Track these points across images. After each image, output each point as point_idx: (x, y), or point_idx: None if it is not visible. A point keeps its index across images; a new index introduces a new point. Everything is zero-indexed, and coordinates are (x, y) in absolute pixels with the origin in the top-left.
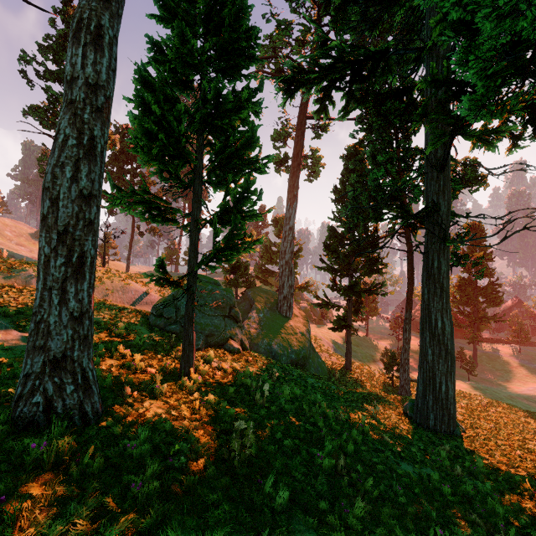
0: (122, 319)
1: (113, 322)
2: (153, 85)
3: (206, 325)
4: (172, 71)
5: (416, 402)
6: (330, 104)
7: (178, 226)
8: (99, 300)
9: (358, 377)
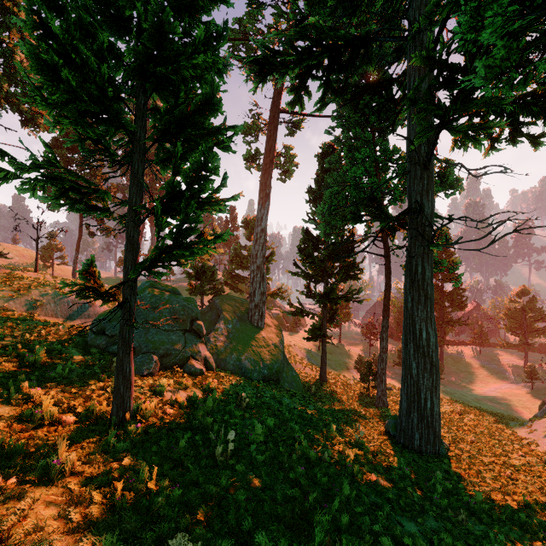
0: (48, 339)
1: (31, 345)
2: (62, 5)
3: (161, 343)
4: (101, 2)
5: (400, 420)
6: (305, 94)
7: (112, 218)
8: (20, 314)
9: (334, 389)
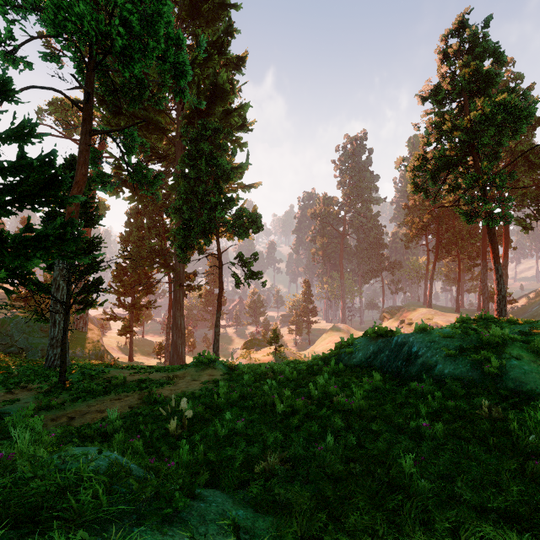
0: None
1: None
2: None
3: (38, 344)
4: None
5: (170, 360)
6: (121, 191)
7: None
8: None
9: (139, 363)
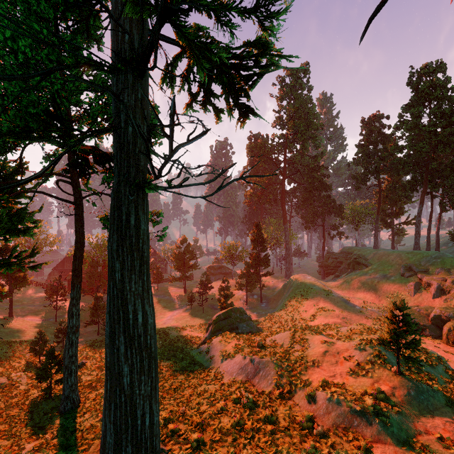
0: None
1: None
2: None
3: None
4: None
5: None
6: None
7: None
8: None
9: None
